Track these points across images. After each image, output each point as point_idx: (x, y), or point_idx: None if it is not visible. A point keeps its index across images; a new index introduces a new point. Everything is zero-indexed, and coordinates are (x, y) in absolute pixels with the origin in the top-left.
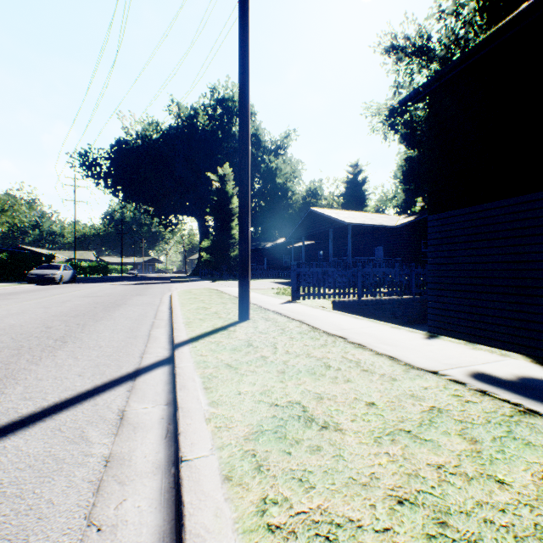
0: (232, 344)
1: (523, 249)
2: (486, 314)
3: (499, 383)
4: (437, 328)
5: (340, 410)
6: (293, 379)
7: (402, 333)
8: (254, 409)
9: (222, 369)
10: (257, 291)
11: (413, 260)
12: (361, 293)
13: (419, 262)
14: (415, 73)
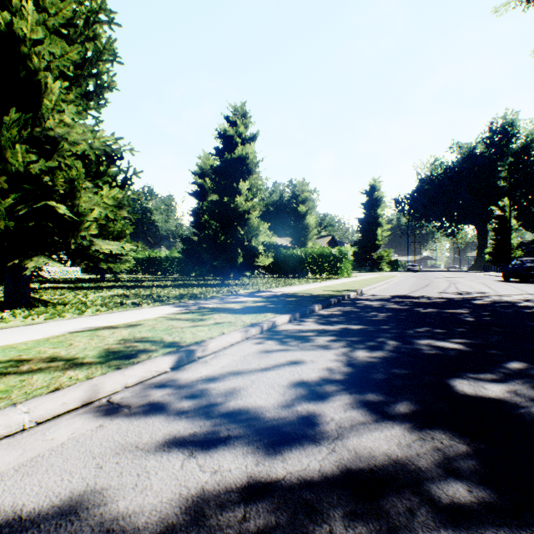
0: None
1: None
2: None
3: None
4: None
5: None
6: None
7: None
8: None
9: None
10: None
11: None
12: None
13: None
14: None
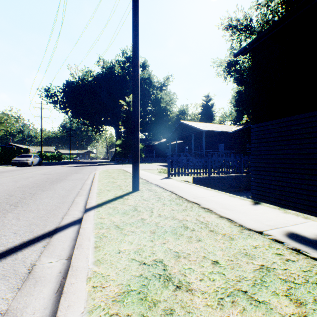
0: (124, 208)
1: (312, 146)
2: (288, 186)
3: (307, 242)
4: (257, 194)
5: (192, 268)
6: (160, 239)
7: (236, 201)
8: (126, 268)
9: (112, 230)
10: (148, 171)
11: (241, 152)
12: (210, 172)
13: (245, 153)
14: (242, 41)
